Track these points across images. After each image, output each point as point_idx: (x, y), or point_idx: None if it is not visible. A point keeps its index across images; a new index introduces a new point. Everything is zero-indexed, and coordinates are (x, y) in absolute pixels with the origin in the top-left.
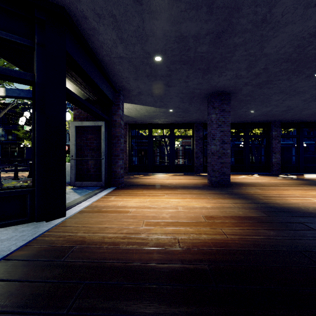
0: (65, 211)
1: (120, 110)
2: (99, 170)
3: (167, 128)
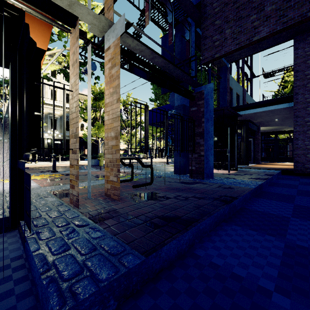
0: (248, 164)
1: (259, 133)
2: (249, 157)
3: (290, 133)
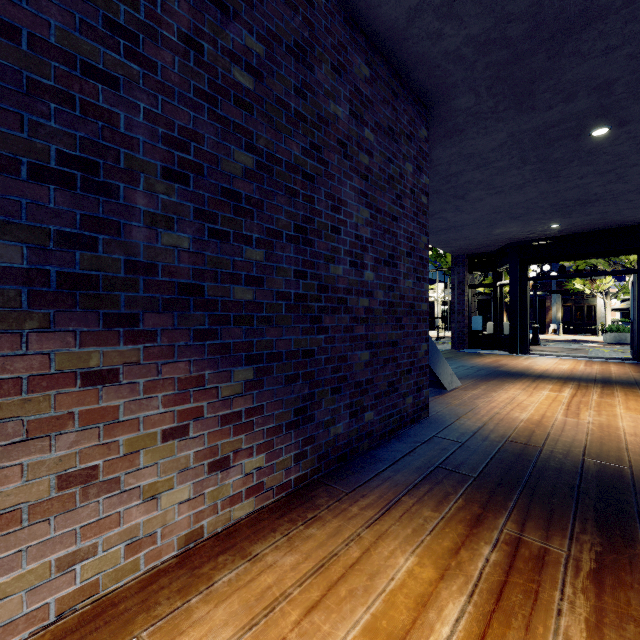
0: (518, 352)
1: None
2: None
3: None
